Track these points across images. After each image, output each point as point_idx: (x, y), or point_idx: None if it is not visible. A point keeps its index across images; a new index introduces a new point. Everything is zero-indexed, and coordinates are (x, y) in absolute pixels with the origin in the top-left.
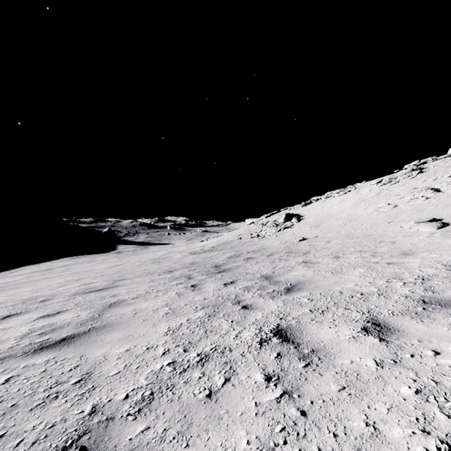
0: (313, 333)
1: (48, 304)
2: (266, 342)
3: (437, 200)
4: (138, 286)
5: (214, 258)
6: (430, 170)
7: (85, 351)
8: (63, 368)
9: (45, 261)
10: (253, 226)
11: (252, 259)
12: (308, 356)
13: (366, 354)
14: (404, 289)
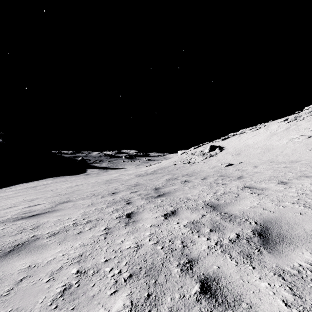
0: None
1: None
2: None
3: None
4: (73, 212)
5: (154, 181)
6: None
7: None
8: None
9: (35, 180)
10: (184, 155)
11: (189, 182)
12: None
13: None
14: None
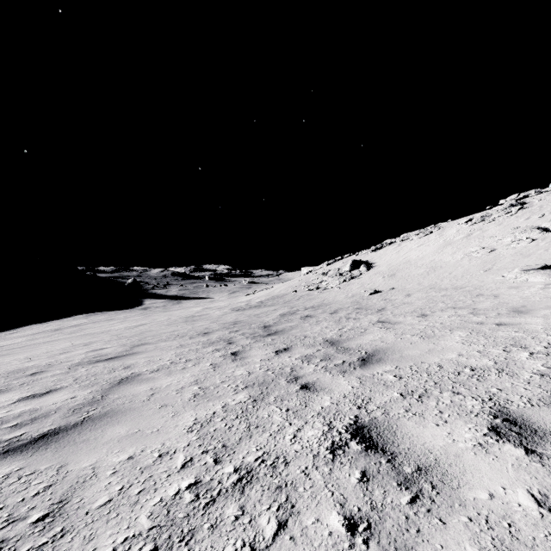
0: (412, 435)
1: (39, 378)
2: (341, 448)
3: (547, 242)
4: (162, 353)
5: (263, 317)
6: (533, 206)
7: (68, 458)
8: (26, 491)
9: (54, 319)
10: (311, 276)
11: (311, 318)
12: (413, 481)
13: (512, 479)
14: (534, 363)
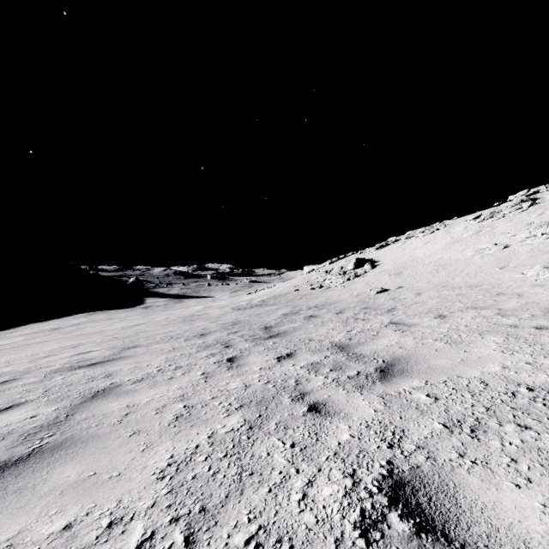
0: (485, 505)
1: (7, 388)
2: (377, 527)
3: None
4: (151, 358)
5: (264, 316)
6: (546, 201)
7: None
8: None
9: (55, 318)
10: (313, 274)
11: (316, 318)
12: None
13: None
14: None
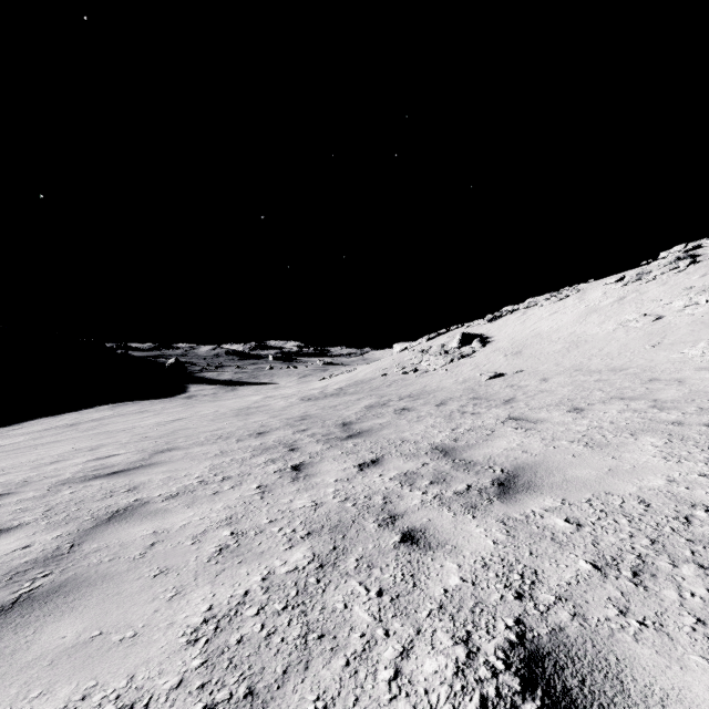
0: (666, 694)
1: None
2: None
3: None
4: (191, 465)
5: (341, 409)
6: None
7: None
8: None
9: (71, 411)
10: (406, 354)
11: (410, 411)
12: None
13: None
14: None
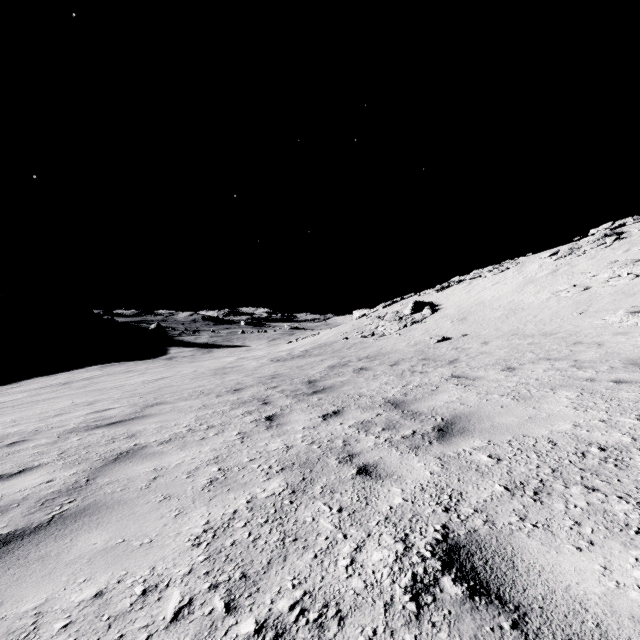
0: (543, 568)
1: (16, 450)
2: (429, 591)
3: None
4: (179, 417)
5: (307, 369)
6: (633, 236)
7: (6, 591)
8: None
9: (63, 371)
10: (364, 320)
11: (367, 371)
12: None
13: None
14: None
